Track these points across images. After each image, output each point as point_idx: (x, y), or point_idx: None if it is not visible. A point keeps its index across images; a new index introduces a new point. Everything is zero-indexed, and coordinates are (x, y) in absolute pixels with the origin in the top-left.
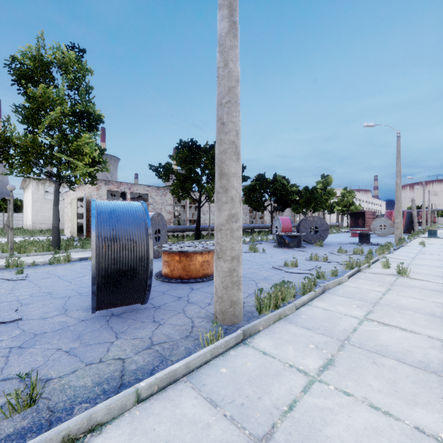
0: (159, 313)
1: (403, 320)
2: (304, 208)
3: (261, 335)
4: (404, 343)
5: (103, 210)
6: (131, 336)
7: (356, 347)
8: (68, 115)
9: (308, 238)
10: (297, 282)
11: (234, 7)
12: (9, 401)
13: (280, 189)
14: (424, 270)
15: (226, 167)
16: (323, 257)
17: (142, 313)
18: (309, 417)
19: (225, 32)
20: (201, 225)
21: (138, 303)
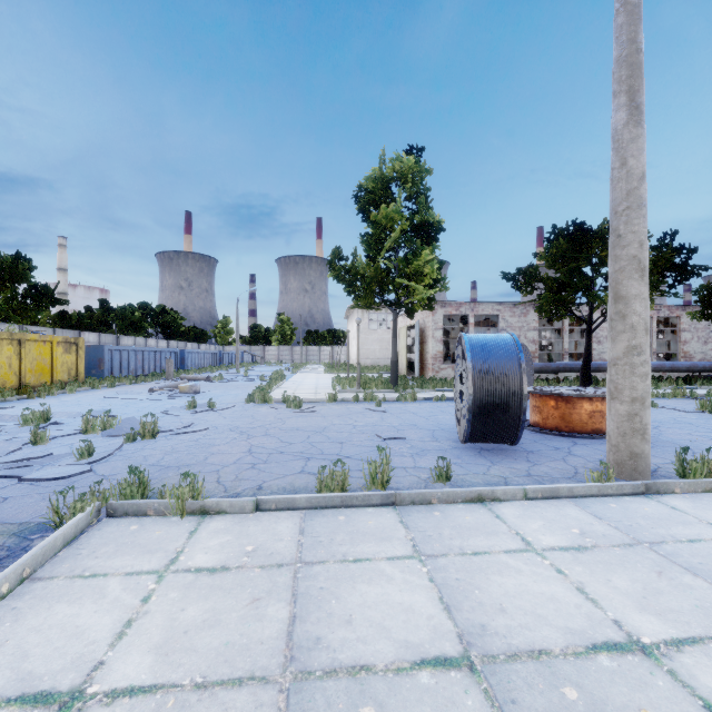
0: (533, 456)
1: None
2: None
3: (676, 496)
4: None
5: (475, 343)
6: (506, 466)
7: None
8: (406, 232)
9: None
10: None
11: (637, 88)
12: (436, 472)
13: None
14: None
15: (623, 288)
16: None
17: (513, 453)
18: (711, 550)
19: (621, 124)
20: (592, 363)
21: (507, 443)
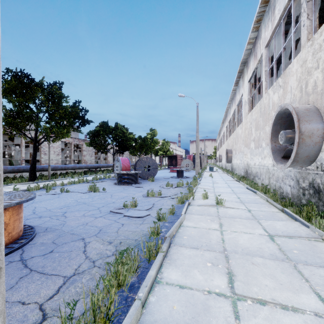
0: None
1: (268, 280)
2: (139, 151)
3: None
4: None
5: None
6: None
7: None
8: None
9: (143, 175)
10: (139, 231)
11: None
12: None
13: (121, 135)
14: (227, 198)
15: None
16: (158, 192)
17: None
18: None
19: None
20: (39, 166)
21: None
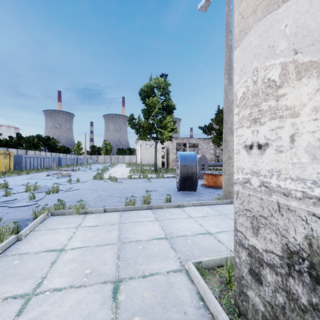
0: (201, 195)
1: None
2: None
3: None
4: None
5: (181, 155)
6: (191, 198)
7: None
8: (160, 109)
9: None
10: None
11: (230, 73)
12: (166, 199)
13: None
14: None
15: (226, 138)
16: None
17: (194, 194)
18: None
19: (226, 84)
20: None
21: (193, 190)
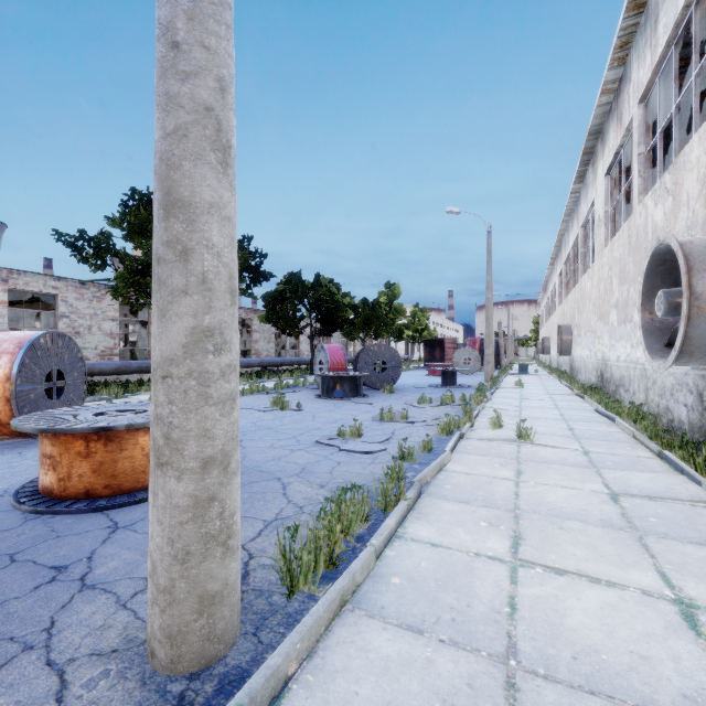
0: None
1: (580, 549)
2: (362, 331)
3: (295, 700)
4: (620, 630)
5: None
6: None
7: (542, 682)
8: None
9: (371, 380)
10: (367, 474)
11: None
12: None
13: (326, 299)
14: (545, 428)
15: (185, 180)
16: (401, 413)
17: None
18: None
19: None
20: None
21: None
